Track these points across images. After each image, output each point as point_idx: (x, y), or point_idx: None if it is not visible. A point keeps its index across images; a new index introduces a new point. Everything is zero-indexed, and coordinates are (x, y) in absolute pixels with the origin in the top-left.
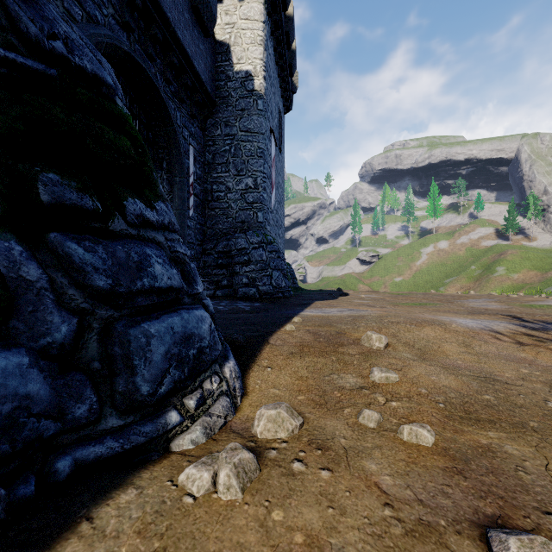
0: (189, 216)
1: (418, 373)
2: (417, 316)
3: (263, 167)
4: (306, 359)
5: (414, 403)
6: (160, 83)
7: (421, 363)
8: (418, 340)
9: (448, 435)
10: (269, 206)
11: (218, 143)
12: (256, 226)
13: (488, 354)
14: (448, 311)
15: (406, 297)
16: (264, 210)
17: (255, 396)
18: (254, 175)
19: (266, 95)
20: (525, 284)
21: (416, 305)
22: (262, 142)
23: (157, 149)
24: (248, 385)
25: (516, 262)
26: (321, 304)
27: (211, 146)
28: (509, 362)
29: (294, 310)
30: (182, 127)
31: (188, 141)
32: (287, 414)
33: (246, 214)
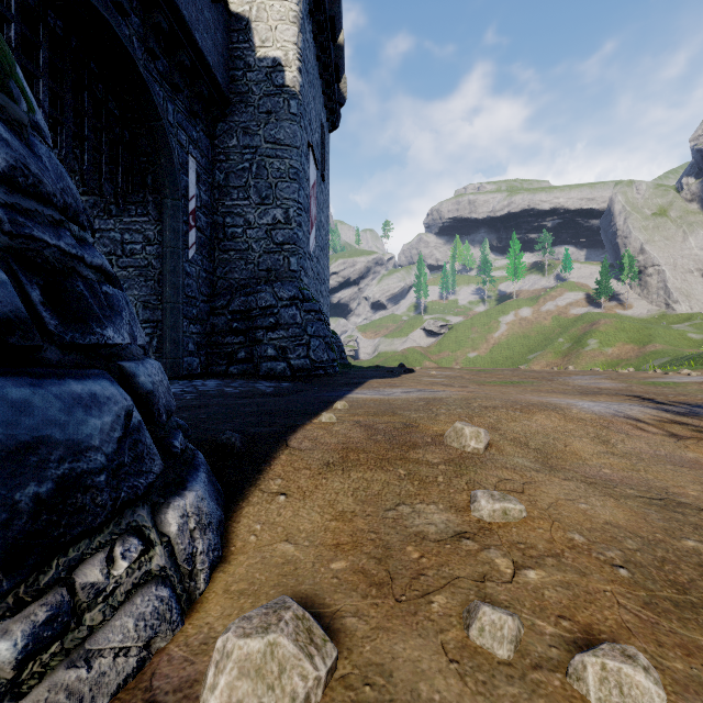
0: (188, 258)
1: (554, 496)
2: (517, 397)
3: (298, 195)
4: (353, 474)
5: (571, 570)
6: (139, 53)
7: (550, 476)
8: (532, 434)
9: (677, 665)
10: (307, 250)
11: (233, 158)
12: (288, 276)
13: (641, 454)
14: (552, 391)
15: (490, 374)
16: (299, 254)
17: (244, 563)
18: (285, 205)
19: (301, 94)
20: (621, 360)
21: (507, 384)
22: (296, 159)
23: (138, 157)
24: (235, 537)
25: (610, 334)
26: (378, 384)
27: (223, 161)
28: (679, 468)
29: (338, 391)
30: (177, 127)
31: (187, 149)
32: (295, 645)
33: (273, 259)
